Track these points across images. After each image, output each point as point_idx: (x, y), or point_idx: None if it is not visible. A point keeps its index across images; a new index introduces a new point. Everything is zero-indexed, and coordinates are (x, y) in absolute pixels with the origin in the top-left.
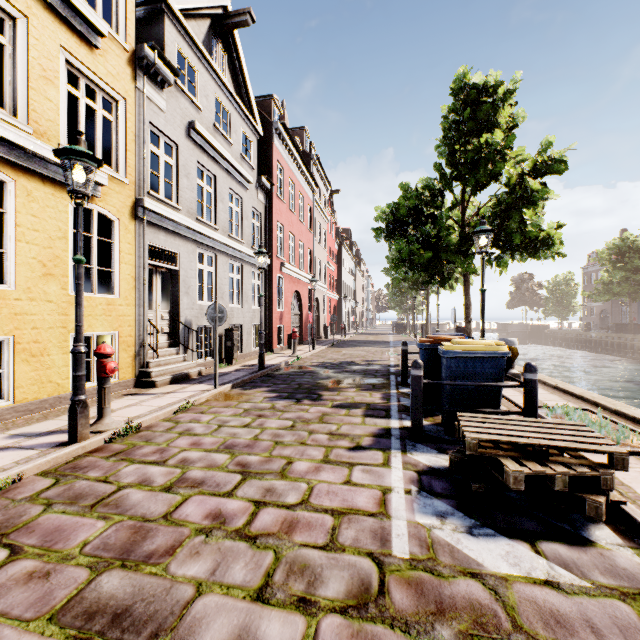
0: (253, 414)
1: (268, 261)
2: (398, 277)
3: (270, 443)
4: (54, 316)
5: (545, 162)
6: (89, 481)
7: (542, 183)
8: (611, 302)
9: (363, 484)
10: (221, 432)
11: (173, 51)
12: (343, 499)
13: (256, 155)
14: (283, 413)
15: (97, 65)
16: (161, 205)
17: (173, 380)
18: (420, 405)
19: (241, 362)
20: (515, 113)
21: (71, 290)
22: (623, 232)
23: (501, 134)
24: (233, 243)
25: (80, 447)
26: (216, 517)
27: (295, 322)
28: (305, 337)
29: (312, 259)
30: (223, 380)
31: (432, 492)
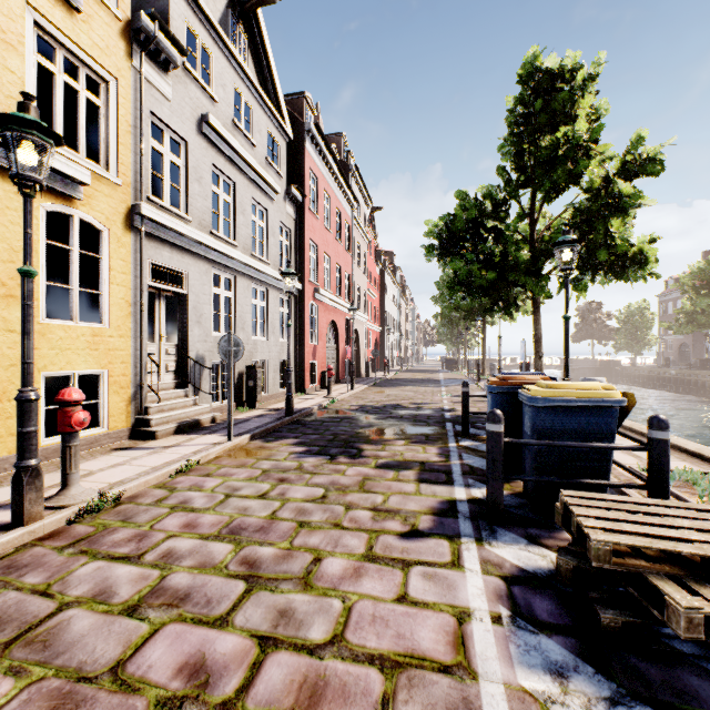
0: (273, 477)
1: (299, 286)
2: (450, 305)
3: (292, 525)
4: (17, 350)
5: (636, 161)
6: (21, 593)
7: (634, 186)
8: (692, 334)
9: (426, 602)
10: (227, 506)
11: (181, 27)
12: (397, 634)
13: (285, 161)
14: (312, 476)
15: (79, 33)
16: (164, 213)
17: (179, 429)
18: (499, 473)
19: (266, 405)
20: (596, 104)
21: (42, 317)
22: (705, 255)
23: (585, 124)
24: (256, 263)
25: (26, 532)
26: (195, 672)
27: (331, 357)
28: (342, 375)
29: (351, 285)
30: (241, 429)
31: (534, 620)
